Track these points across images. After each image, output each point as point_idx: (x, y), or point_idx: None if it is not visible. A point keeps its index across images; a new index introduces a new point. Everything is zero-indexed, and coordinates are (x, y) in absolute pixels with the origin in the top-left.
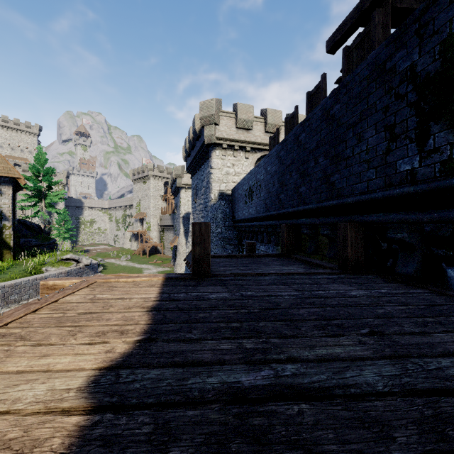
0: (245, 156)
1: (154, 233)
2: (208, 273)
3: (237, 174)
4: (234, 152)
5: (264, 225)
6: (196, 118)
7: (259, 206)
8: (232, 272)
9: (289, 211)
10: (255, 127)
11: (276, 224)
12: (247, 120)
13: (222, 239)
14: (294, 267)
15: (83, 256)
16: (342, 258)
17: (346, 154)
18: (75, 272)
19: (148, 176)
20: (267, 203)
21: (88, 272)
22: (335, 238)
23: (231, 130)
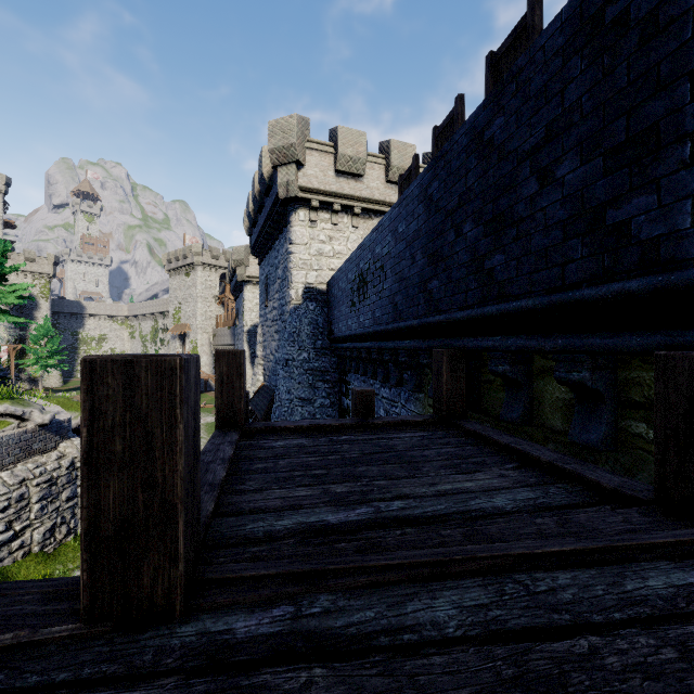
0: (351, 223)
1: (204, 358)
2: (171, 597)
3: (337, 256)
4: (332, 216)
5: (391, 348)
6: (265, 153)
7: (381, 310)
8: (303, 518)
9: (454, 317)
10: (369, 172)
11: (418, 347)
12: (356, 159)
13: (310, 372)
14: (492, 476)
15: (35, 407)
16: (685, 475)
17: (693, 115)
18: (13, 440)
19: (193, 264)
20: (396, 303)
21: (46, 439)
22: (602, 392)
23: (327, 175)
